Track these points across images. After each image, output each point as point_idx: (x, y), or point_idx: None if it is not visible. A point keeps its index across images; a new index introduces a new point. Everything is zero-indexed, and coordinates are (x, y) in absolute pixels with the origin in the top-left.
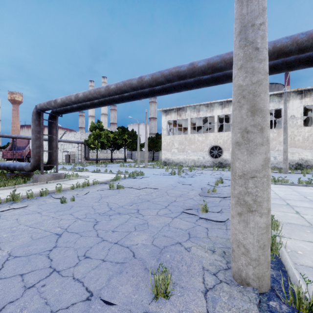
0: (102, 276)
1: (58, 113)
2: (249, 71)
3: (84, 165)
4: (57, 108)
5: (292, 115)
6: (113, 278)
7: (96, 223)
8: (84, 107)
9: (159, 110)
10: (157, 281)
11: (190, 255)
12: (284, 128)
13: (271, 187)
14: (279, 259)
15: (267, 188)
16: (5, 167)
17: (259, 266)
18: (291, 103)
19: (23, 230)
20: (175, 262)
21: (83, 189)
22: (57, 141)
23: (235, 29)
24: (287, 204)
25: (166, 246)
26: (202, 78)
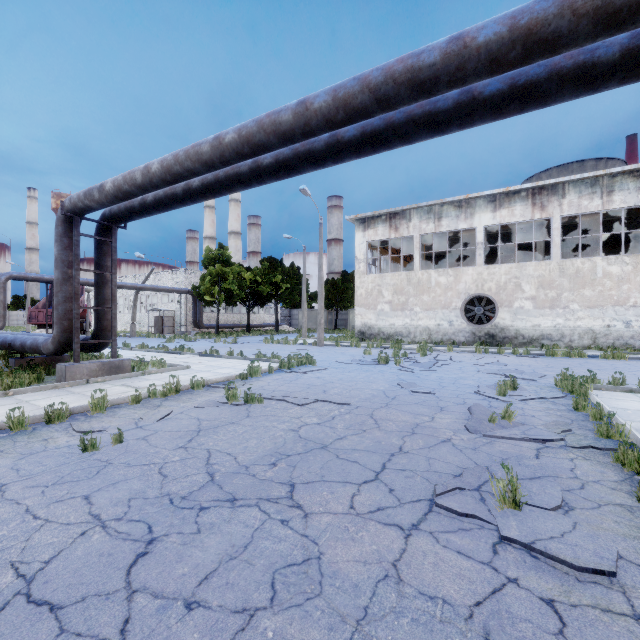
0: None
1: (116, 220)
2: None
3: (191, 338)
4: (112, 209)
5: None
6: None
7: (145, 551)
8: (170, 201)
9: (349, 218)
10: None
11: None
12: None
13: None
14: None
15: None
16: (6, 346)
17: None
18: None
19: None
20: None
21: (163, 401)
22: (114, 284)
23: None
24: None
25: None
26: (480, 93)
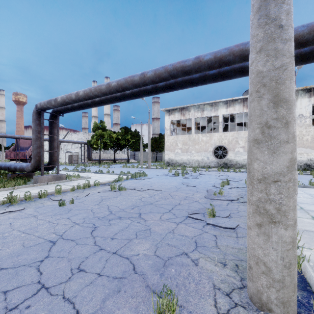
0: (96, 295)
1: (59, 113)
2: (270, 54)
3: (87, 165)
4: (58, 108)
5: (300, 114)
6: (108, 299)
7: (94, 229)
8: (85, 106)
9: (162, 109)
10: (160, 304)
11: (198, 269)
12: None
13: None
14: (302, 276)
15: (293, 194)
16: (6, 168)
17: (284, 289)
18: (299, 102)
19: (16, 236)
20: (181, 279)
21: (84, 190)
22: (58, 141)
23: (253, 5)
24: (301, 208)
25: (170, 257)
26: (208, 73)
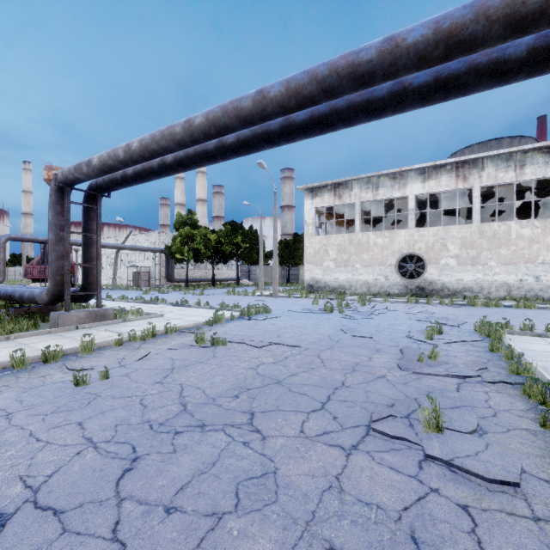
0: None
1: (101, 190)
2: None
3: (164, 290)
4: (98, 180)
5: None
6: None
7: (130, 467)
8: (147, 174)
9: (299, 188)
10: None
11: None
12: None
13: None
14: None
15: None
16: (7, 297)
17: None
18: None
19: None
20: None
21: (141, 344)
22: (99, 245)
23: None
24: None
25: None
26: (409, 84)
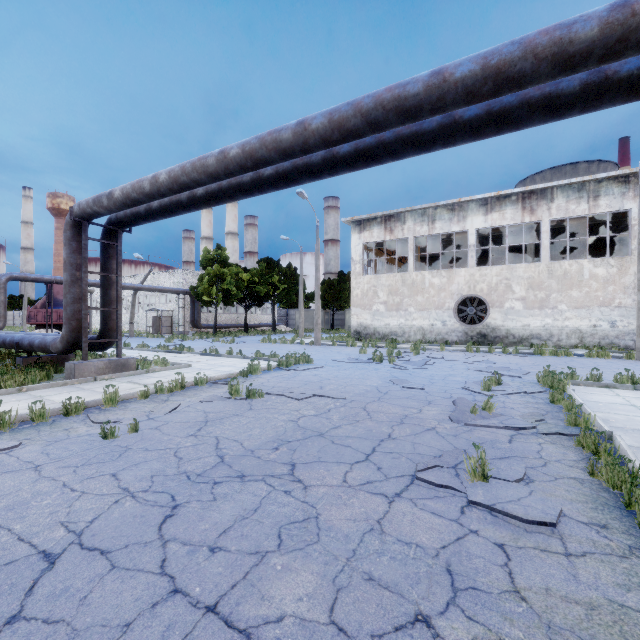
0: None
1: (122, 225)
2: None
3: (189, 338)
4: (119, 214)
5: None
6: None
7: (171, 513)
8: (175, 208)
9: (345, 220)
10: None
11: None
12: (639, 254)
13: (630, 398)
14: None
15: None
16: (14, 345)
17: None
18: None
19: None
20: None
21: (169, 396)
22: (120, 286)
23: None
24: None
25: (380, 635)
26: (460, 117)
